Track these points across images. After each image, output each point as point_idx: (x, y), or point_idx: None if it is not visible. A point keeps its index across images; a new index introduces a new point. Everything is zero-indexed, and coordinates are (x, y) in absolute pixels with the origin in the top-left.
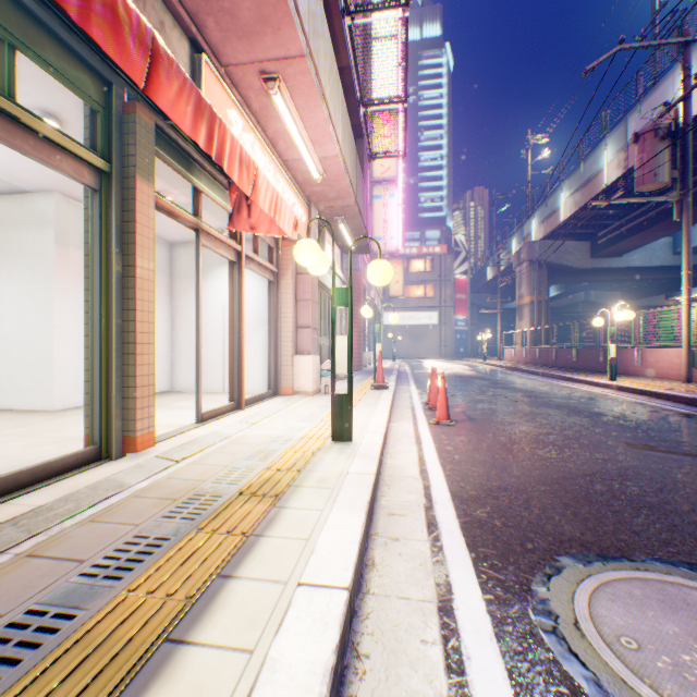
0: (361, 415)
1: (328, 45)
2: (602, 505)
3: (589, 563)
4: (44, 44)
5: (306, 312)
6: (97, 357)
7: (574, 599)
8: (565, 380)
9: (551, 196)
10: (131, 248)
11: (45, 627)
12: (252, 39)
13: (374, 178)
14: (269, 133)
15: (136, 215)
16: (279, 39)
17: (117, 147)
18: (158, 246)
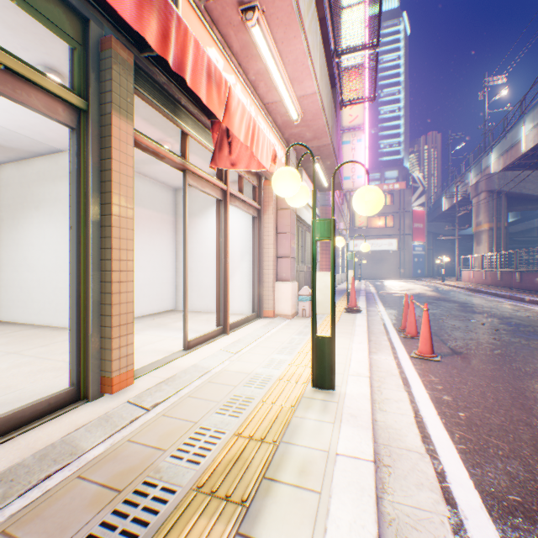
0: (339, 347)
1: None
2: None
3: None
4: None
5: (285, 243)
6: (74, 297)
7: None
8: None
9: (511, 130)
10: (107, 186)
11: None
12: None
13: (343, 126)
14: (250, 75)
15: (112, 151)
16: None
17: (93, 84)
18: (165, 191)
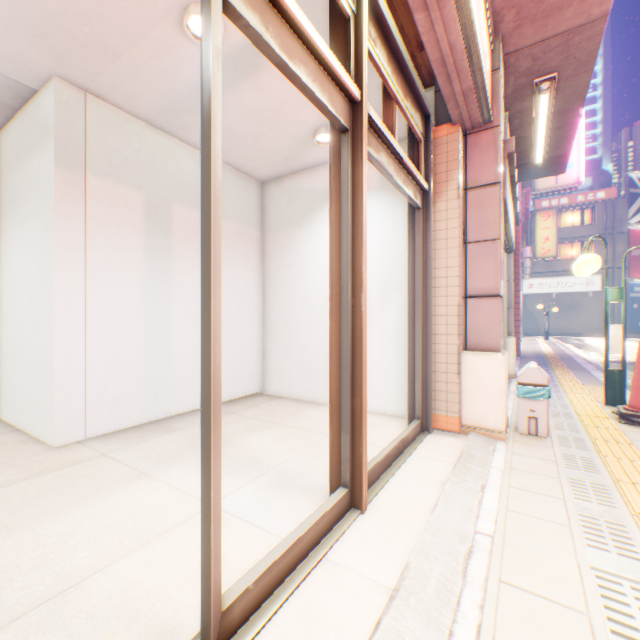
0: None
1: None
2: None
3: None
4: None
5: (486, 263)
6: None
7: None
8: None
9: None
10: None
11: None
12: None
13: None
14: None
15: None
16: None
17: None
18: (242, 185)
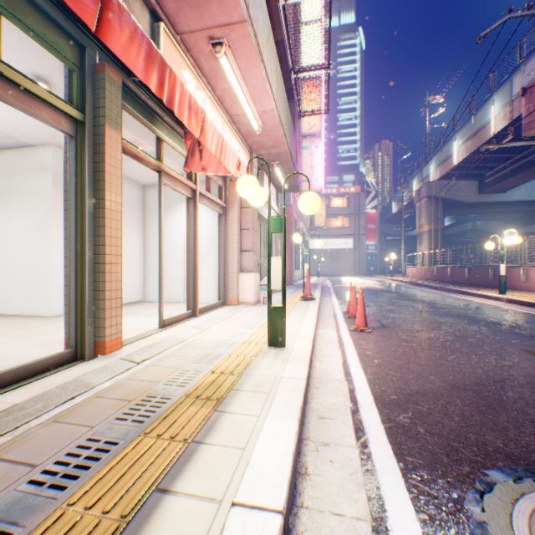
0: (292, 323)
1: (265, 16)
2: (518, 414)
3: (520, 479)
4: (24, 10)
5: (248, 238)
6: (73, 275)
7: (513, 524)
8: (460, 293)
9: (446, 144)
10: (101, 185)
11: None
12: (201, 8)
13: (302, 133)
14: (217, 92)
15: (105, 156)
16: (223, 7)
17: (89, 100)
18: (133, 188)
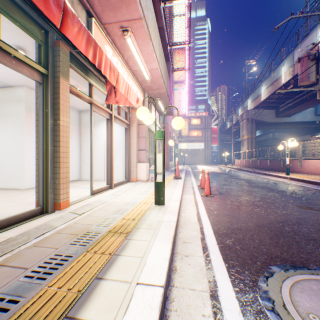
0: (168, 191)
1: (153, 15)
2: (290, 238)
3: (287, 270)
4: (14, 11)
5: (143, 142)
6: (41, 164)
7: (281, 291)
8: (264, 175)
9: (257, 89)
10: (57, 111)
11: (2, 308)
12: (116, 10)
13: (174, 80)
14: (125, 57)
15: (60, 95)
16: (129, 10)
17: (51, 62)
18: (74, 112)
